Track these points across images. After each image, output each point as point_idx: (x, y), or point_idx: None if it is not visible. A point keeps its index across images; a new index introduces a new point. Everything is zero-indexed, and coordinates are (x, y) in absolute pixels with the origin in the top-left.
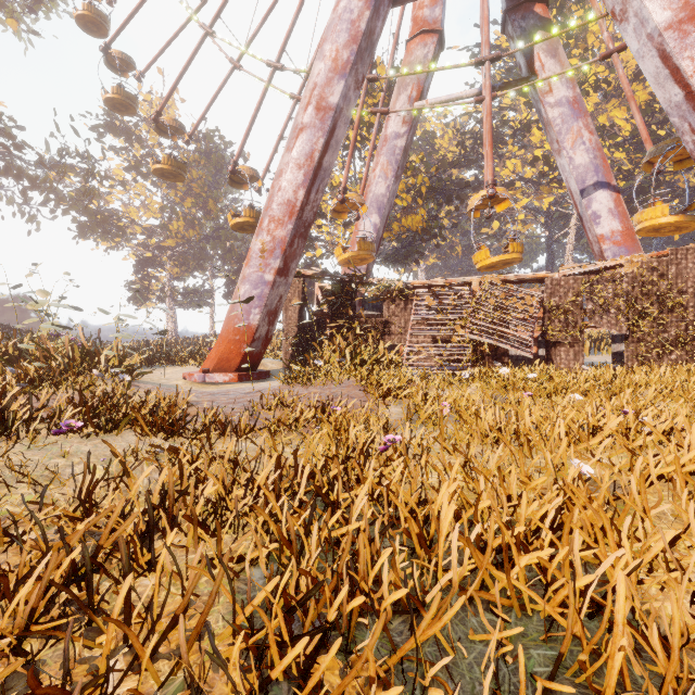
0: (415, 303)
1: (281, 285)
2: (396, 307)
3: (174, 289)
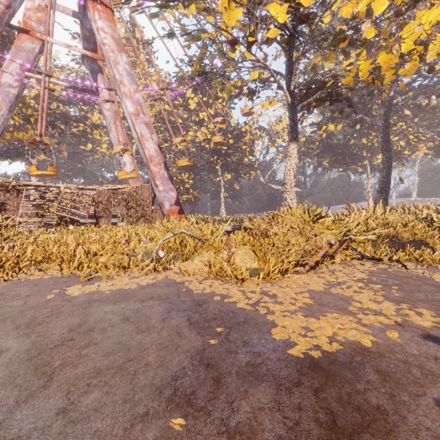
0: (25, 194)
1: None
2: (11, 195)
3: None
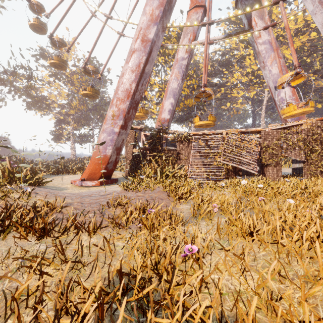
0: (193, 143)
1: (123, 134)
2: (183, 145)
3: (74, 134)
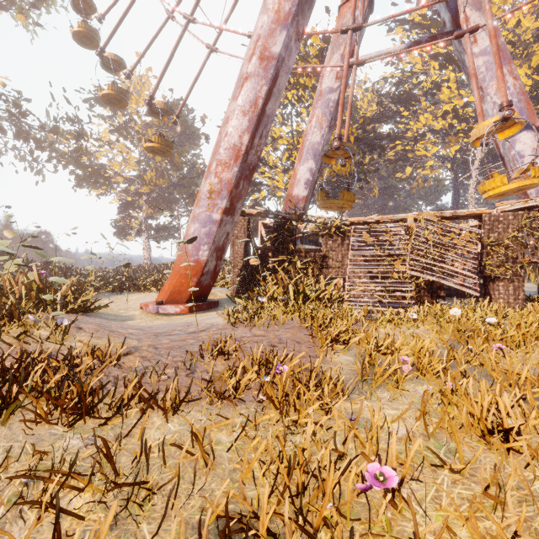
0: (352, 239)
1: (228, 223)
2: (334, 243)
3: (148, 226)
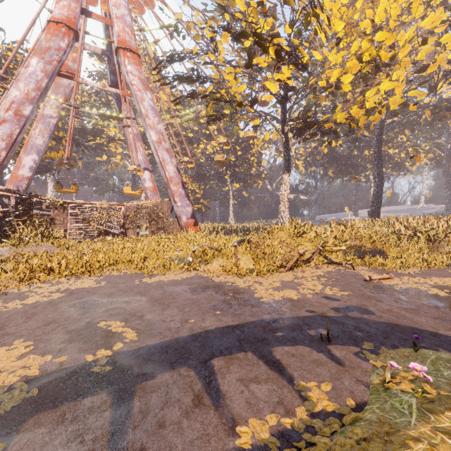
0: (70, 211)
1: None
2: (59, 212)
3: None
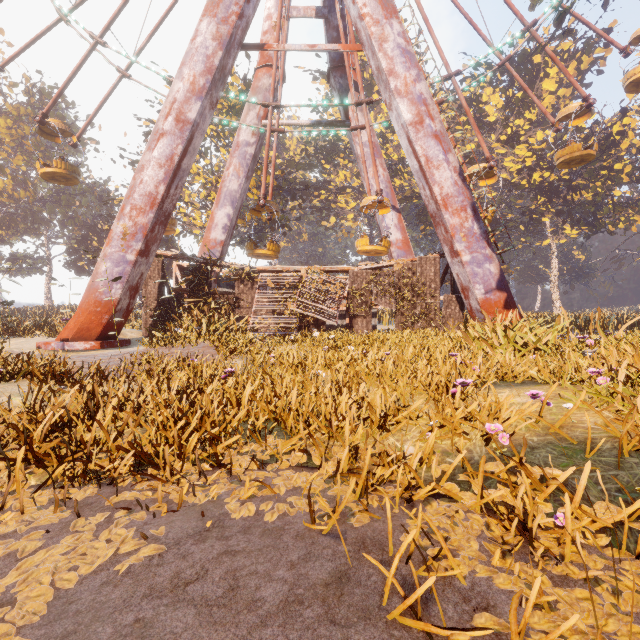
0: (259, 284)
1: (143, 264)
2: (245, 287)
3: None
